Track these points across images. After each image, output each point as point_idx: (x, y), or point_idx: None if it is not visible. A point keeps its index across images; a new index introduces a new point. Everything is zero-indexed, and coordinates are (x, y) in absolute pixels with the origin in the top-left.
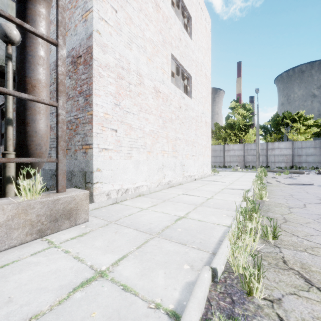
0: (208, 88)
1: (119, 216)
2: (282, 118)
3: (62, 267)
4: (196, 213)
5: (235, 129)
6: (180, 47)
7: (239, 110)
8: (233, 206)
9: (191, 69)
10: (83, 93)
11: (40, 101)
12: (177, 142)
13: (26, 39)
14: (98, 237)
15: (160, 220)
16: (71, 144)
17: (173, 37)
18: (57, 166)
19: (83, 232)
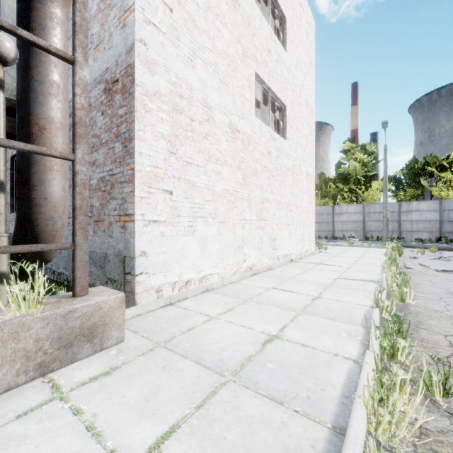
0: (311, 122)
1: (172, 333)
2: (423, 164)
3: (62, 451)
4: (297, 328)
5: (350, 182)
6: (269, 62)
7: (356, 154)
8: (358, 314)
9: (285, 95)
10: (121, 136)
11: (45, 152)
12: (264, 205)
13: (30, 57)
14: (134, 378)
15: (237, 343)
16: (104, 214)
17: (258, 48)
18: (73, 255)
19: (111, 365)
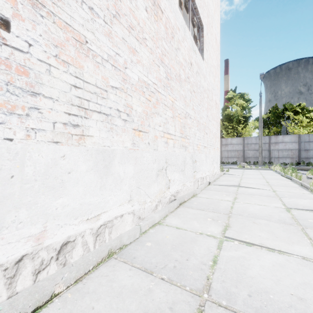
0: (218, 58)
1: None
2: (282, 110)
3: None
4: None
5: (233, 121)
6: None
7: (237, 100)
8: None
9: (203, 14)
10: None
11: None
12: (187, 121)
13: None
14: None
15: None
16: None
17: None
18: None
19: None
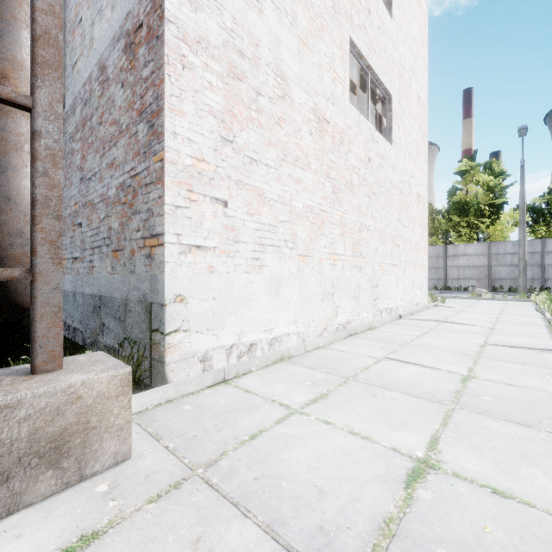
0: (423, 124)
1: (221, 442)
2: None
3: None
4: (463, 444)
5: (470, 214)
6: (369, 29)
7: (478, 176)
8: None
9: (390, 80)
10: (146, 112)
11: None
12: (362, 235)
13: None
14: None
15: (351, 478)
16: (124, 238)
17: (354, 3)
18: (31, 293)
19: (84, 528)
